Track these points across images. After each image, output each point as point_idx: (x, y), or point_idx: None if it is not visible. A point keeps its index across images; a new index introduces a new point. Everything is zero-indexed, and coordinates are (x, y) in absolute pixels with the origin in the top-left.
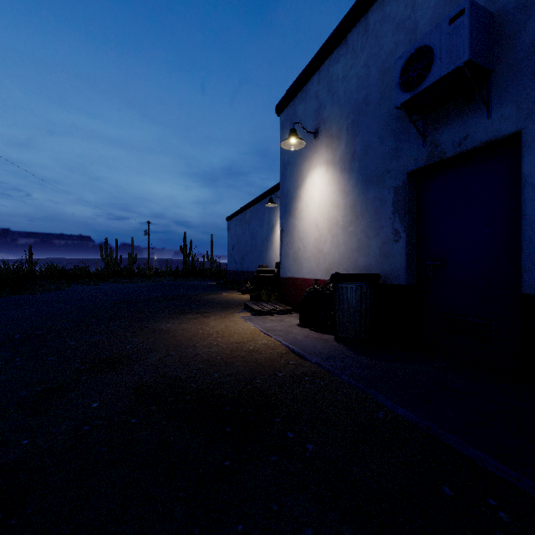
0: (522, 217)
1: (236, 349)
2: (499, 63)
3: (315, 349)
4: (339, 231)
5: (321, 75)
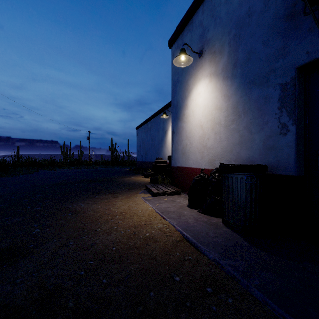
0: None
1: (133, 236)
2: None
3: (208, 237)
4: (222, 129)
5: (205, 6)
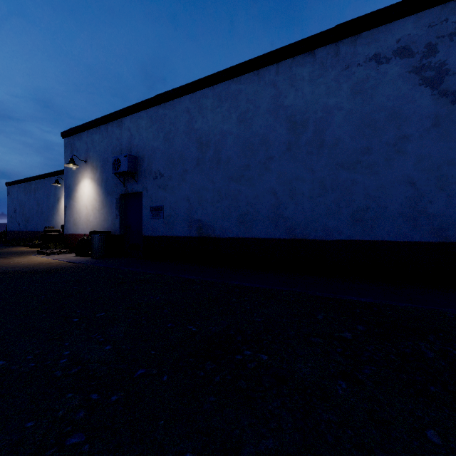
0: (143, 215)
1: (40, 264)
2: (139, 171)
3: (80, 260)
4: (97, 211)
5: (89, 134)
